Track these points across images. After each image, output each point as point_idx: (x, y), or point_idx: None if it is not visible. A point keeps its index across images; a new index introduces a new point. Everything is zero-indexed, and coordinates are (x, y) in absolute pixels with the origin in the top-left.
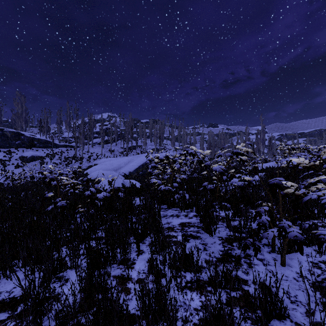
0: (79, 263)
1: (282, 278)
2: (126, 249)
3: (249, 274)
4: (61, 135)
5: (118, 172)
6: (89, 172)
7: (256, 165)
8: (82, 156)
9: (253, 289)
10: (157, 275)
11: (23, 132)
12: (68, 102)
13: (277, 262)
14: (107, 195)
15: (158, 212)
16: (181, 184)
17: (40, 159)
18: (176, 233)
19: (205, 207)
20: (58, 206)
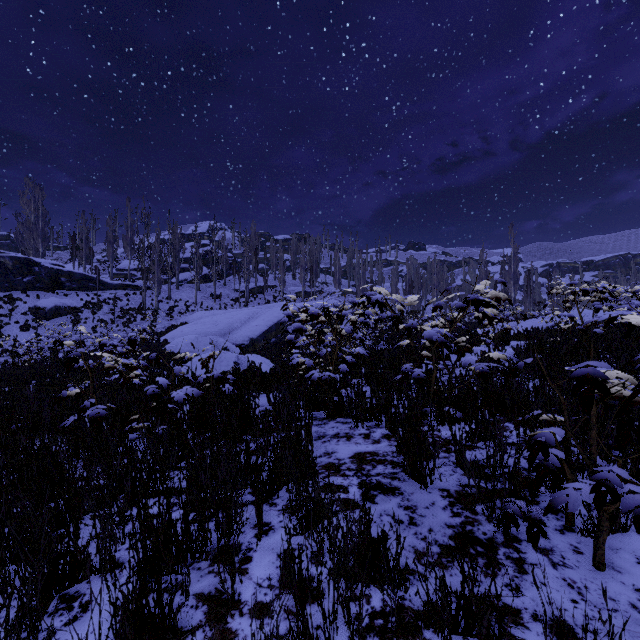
0: (122, 558)
1: (604, 604)
2: (230, 524)
3: (523, 593)
4: (115, 266)
5: (229, 339)
6: (170, 339)
7: (508, 326)
8: (157, 306)
9: (538, 636)
10: (300, 608)
11: (39, 259)
12: (129, 199)
13: (583, 558)
14: (194, 393)
15: (307, 429)
16: (354, 367)
17: (72, 312)
18: (346, 480)
19: (408, 418)
20: (89, 416)
